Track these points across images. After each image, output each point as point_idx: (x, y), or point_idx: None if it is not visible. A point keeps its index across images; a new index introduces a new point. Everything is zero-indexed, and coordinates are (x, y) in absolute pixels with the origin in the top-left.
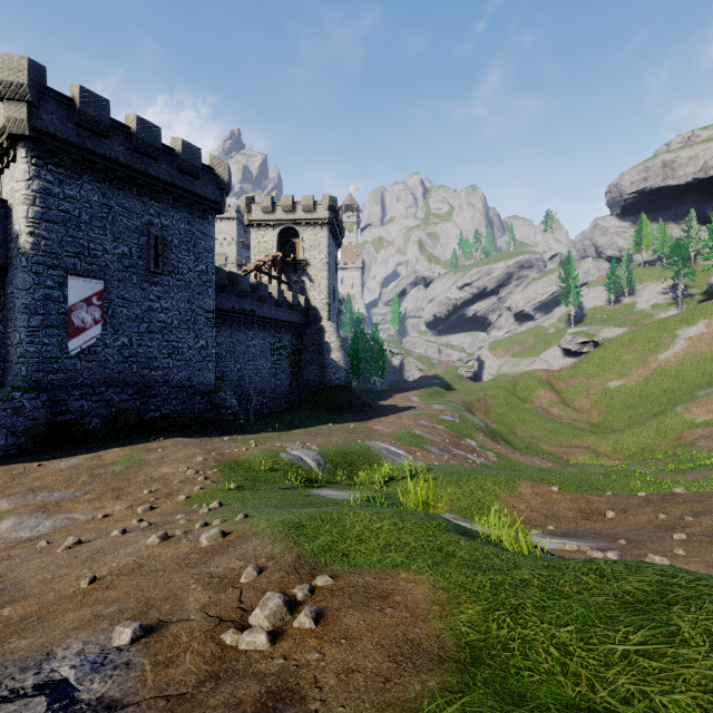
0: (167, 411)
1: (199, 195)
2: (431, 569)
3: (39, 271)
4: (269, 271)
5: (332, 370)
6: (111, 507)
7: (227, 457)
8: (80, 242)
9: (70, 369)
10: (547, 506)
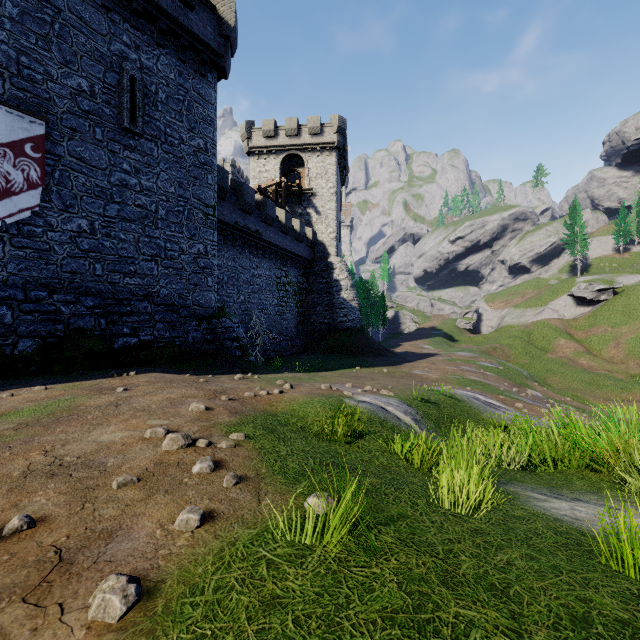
0: (148, 338)
1: (195, 36)
2: None
3: None
4: (273, 196)
5: (343, 310)
6: None
7: (251, 404)
8: (2, 48)
9: None
10: None
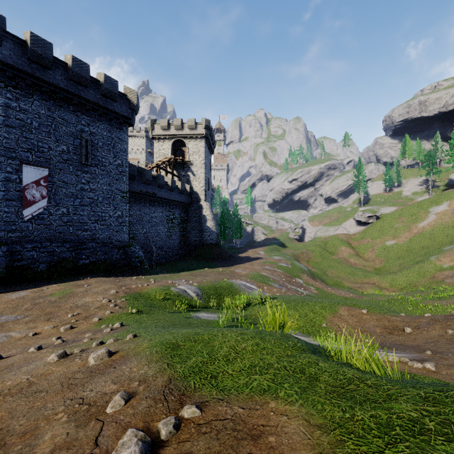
0: (94, 259)
1: (117, 113)
2: (300, 398)
3: (1, 160)
4: (165, 168)
5: (207, 233)
6: (42, 327)
7: (133, 290)
8: (32, 141)
9: (24, 229)
10: (361, 324)
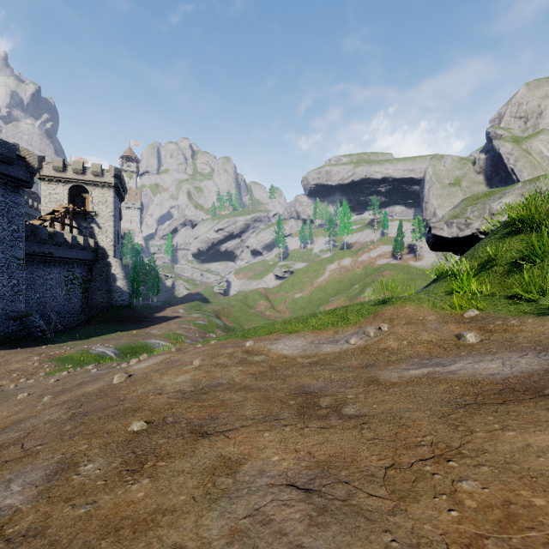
0: None
1: (13, 176)
2: None
3: None
4: (62, 219)
5: (118, 294)
6: None
7: (54, 356)
8: None
9: None
10: None
